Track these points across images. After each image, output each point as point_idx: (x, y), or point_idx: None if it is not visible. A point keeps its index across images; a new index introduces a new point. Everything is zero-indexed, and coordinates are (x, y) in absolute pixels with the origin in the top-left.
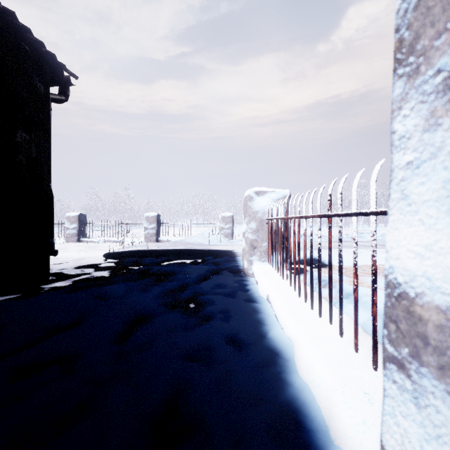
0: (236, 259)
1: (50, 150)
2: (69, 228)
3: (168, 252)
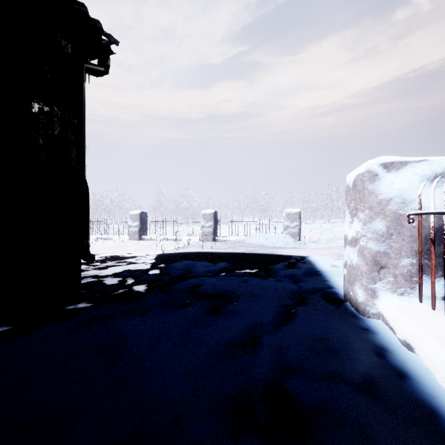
0: (320, 273)
1: (84, 131)
2: (132, 226)
3: (226, 257)
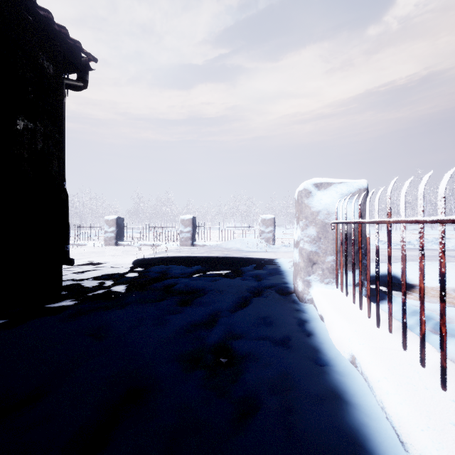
0: (282, 272)
1: (64, 144)
2: (107, 232)
3: (201, 260)
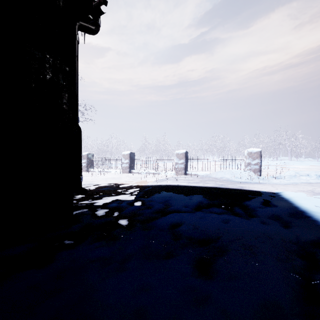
0: (307, 215)
1: (76, 80)
2: (124, 163)
3: (199, 191)
